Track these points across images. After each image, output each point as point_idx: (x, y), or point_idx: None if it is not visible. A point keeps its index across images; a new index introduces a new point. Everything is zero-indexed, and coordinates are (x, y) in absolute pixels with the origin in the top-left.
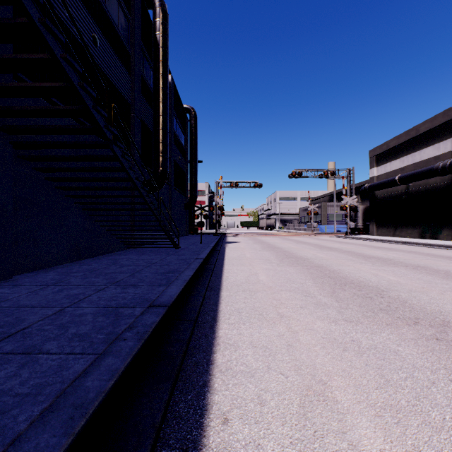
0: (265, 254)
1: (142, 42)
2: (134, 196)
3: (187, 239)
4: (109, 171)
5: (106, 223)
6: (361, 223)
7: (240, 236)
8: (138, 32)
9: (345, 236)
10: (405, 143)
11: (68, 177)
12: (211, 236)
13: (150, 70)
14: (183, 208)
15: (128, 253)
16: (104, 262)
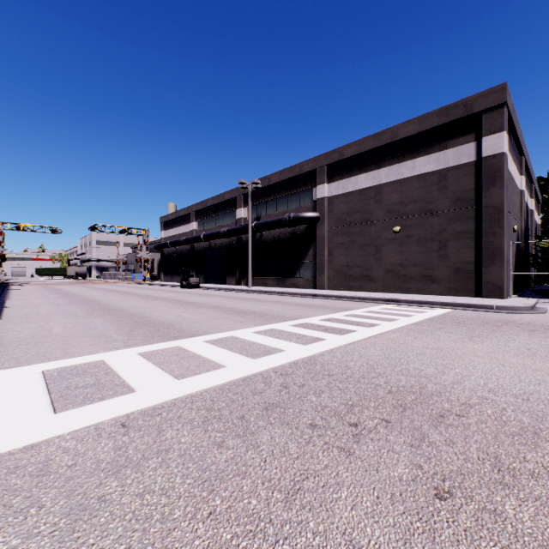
0: (44, 292)
1: None
2: None
3: None
4: None
5: None
6: (157, 272)
7: (30, 285)
8: None
9: (140, 283)
10: (176, 219)
11: None
12: None
13: None
14: None
15: None
16: None
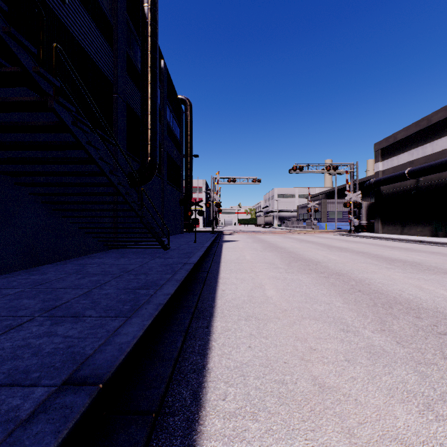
0: (268, 256)
1: (128, 15)
2: (103, 185)
3: (181, 237)
4: (62, 148)
5: (79, 220)
6: (365, 220)
7: (238, 234)
8: (122, 1)
9: (349, 234)
10: (415, 135)
11: (9, 157)
12: (207, 234)
13: (139, 51)
14: (177, 205)
15: (105, 256)
16: (67, 269)
